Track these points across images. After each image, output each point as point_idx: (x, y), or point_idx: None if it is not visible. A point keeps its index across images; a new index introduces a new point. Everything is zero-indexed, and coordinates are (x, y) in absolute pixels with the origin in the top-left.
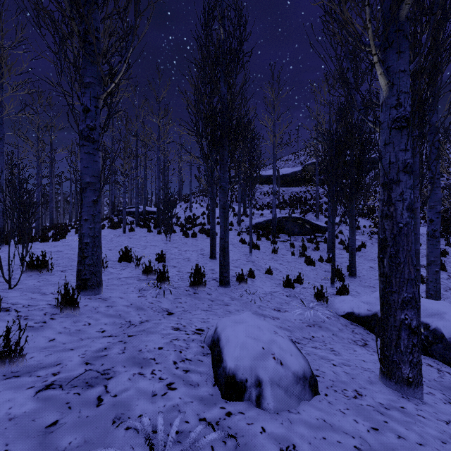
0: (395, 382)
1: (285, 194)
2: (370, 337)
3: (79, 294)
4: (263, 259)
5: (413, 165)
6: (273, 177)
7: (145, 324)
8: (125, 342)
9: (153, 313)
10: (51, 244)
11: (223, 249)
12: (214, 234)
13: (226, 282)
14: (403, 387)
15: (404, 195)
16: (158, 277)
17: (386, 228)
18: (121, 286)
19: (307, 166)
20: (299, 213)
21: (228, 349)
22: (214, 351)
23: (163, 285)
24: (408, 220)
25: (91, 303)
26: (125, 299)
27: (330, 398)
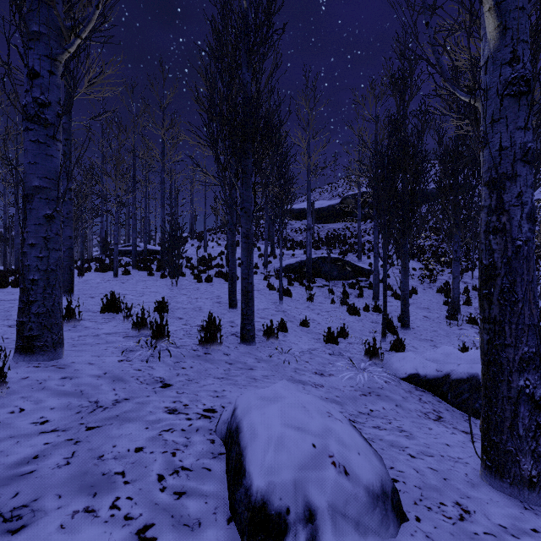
0: (510, 484)
1: (321, 231)
2: (443, 406)
3: (22, 360)
4: (297, 308)
5: None
6: (307, 208)
7: (122, 405)
8: (76, 442)
9: (138, 386)
10: (9, 291)
11: (245, 293)
12: (234, 276)
13: (250, 338)
14: (522, 490)
15: (523, 197)
16: (152, 332)
17: (495, 249)
18: (96, 346)
19: (346, 199)
20: (337, 254)
21: (255, 450)
22: (231, 452)
23: (160, 343)
24: (529, 235)
25: (35, 374)
26: (97, 365)
27: (425, 526)
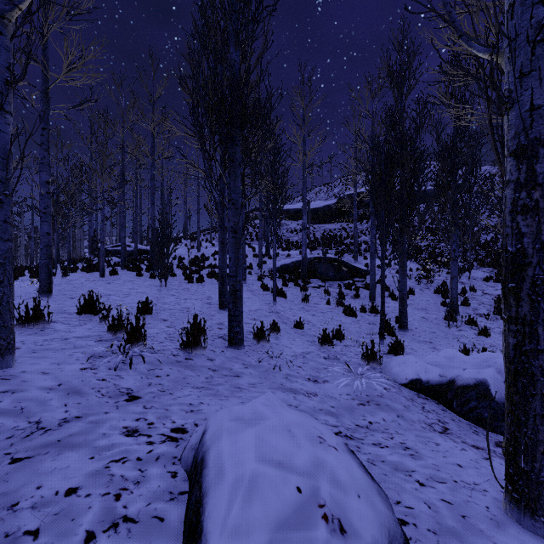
0: None
1: (317, 231)
2: (448, 416)
3: None
4: (291, 309)
5: None
6: (302, 206)
7: (69, 426)
8: None
9: (98, 399)
10: None
11: (233, 292)
12: (225, 275)
13: (238, 341)
14: None
15: None
16: (126, 335)
17: (524, 232)
18: (61, 351)
19: (343, 199)
20: (333, 254)
21: (217, 499)
22: (192, 493)
23: (136, 347)
24: None
25: None
26: (52, 374)
27: None
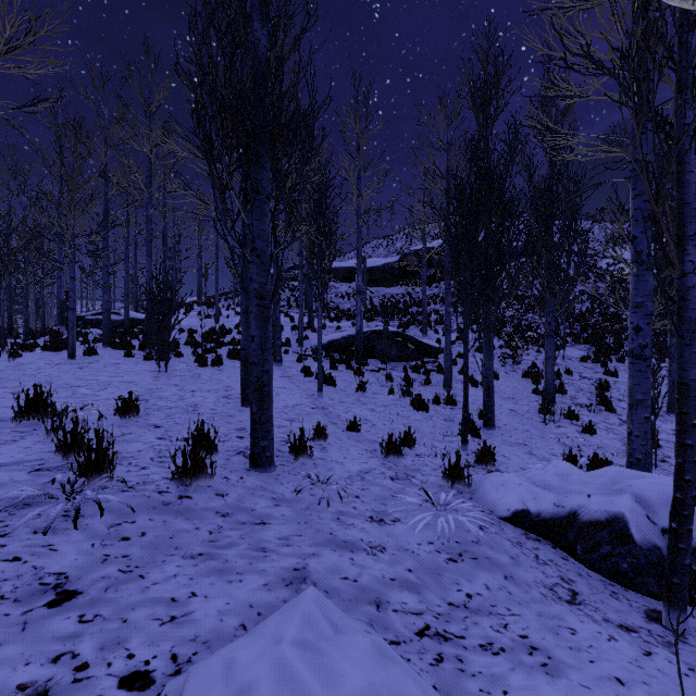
0: None
1: (375, 297)
2: (572, 568)
3: None
4: (343, 403)
5: (684, 190)
6: (357, 264)
7: None
8: None
9: None
10: None
11: (258, 388)
12: (249, 357)
13: (266, 461)
14: None
15: None
16: (78, 464)
17: None
18: None
19: (407, 256)
20: (396, 327)
21: None
22: None
23: (97, 481)
24: None
25: None
26: None
27: None
